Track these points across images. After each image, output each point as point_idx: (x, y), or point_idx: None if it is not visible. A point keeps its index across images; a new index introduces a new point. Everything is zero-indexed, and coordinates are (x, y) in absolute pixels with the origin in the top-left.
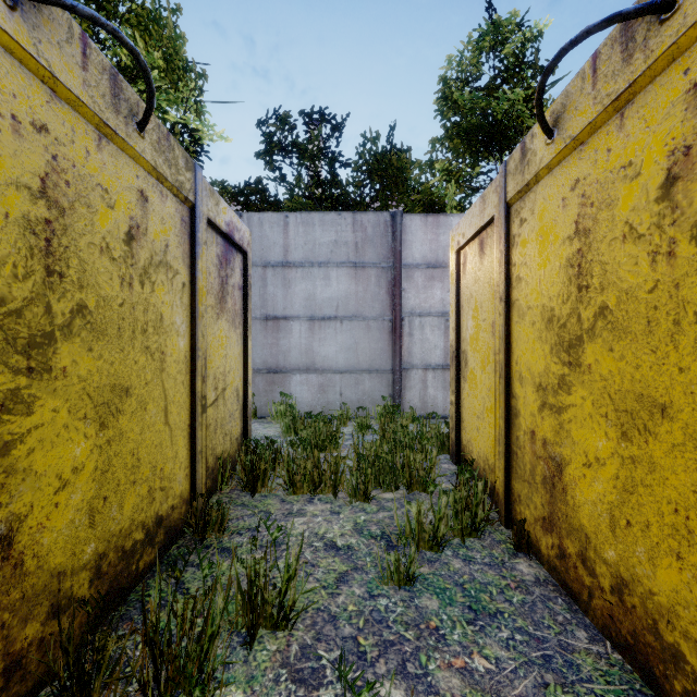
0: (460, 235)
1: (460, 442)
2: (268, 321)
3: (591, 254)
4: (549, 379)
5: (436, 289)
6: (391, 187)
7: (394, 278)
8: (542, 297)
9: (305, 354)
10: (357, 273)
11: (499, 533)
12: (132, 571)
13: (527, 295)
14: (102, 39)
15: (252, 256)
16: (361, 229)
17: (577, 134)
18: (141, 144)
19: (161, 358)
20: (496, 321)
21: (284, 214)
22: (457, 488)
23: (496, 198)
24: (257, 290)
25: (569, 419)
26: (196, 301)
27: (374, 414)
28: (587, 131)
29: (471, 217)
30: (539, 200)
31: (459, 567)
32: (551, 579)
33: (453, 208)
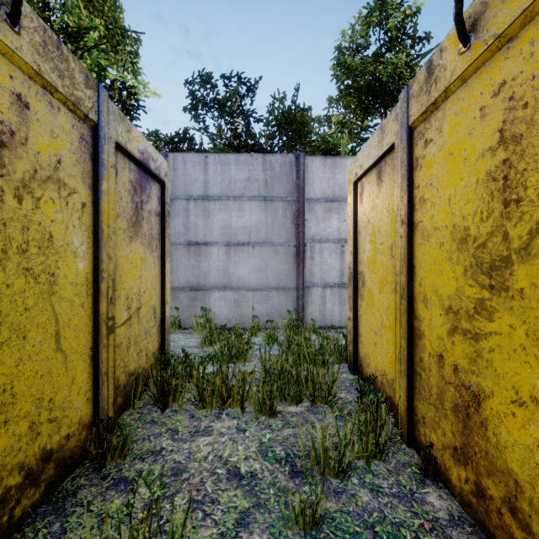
0: (357, 167)
1: (357, 354)
2: (190, 246)
3: (525, 162)
4: (462, 303)
5: (333, 219)
6: (295, 139)
7: (298, 210)
8: (453, 217)
9: (222, 274)
10: (267, 206)
11: (402, 453)
12: (2, 523)
13: (433, 216)
14: (51, 7)
15: (176, 190)
16: (270, 168)
17: (505, 29)
18: (14, 40)
19: (50, 281)
20: (396, 244)
21: (204, 154)
22: (360, 407)
23: (396, 126)
24: (181, 219)
25: (490, 348)
26: (99, 222)
27: (281, 325)
28: (519, 22)
29: (369, 148)
30: (449, 117)
31: (367, 501)
32: (466, 516)
33: (346, 154)
